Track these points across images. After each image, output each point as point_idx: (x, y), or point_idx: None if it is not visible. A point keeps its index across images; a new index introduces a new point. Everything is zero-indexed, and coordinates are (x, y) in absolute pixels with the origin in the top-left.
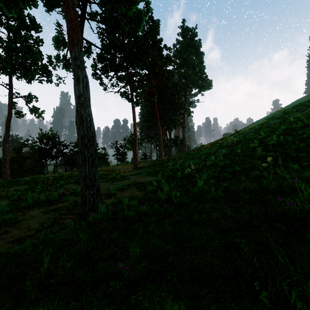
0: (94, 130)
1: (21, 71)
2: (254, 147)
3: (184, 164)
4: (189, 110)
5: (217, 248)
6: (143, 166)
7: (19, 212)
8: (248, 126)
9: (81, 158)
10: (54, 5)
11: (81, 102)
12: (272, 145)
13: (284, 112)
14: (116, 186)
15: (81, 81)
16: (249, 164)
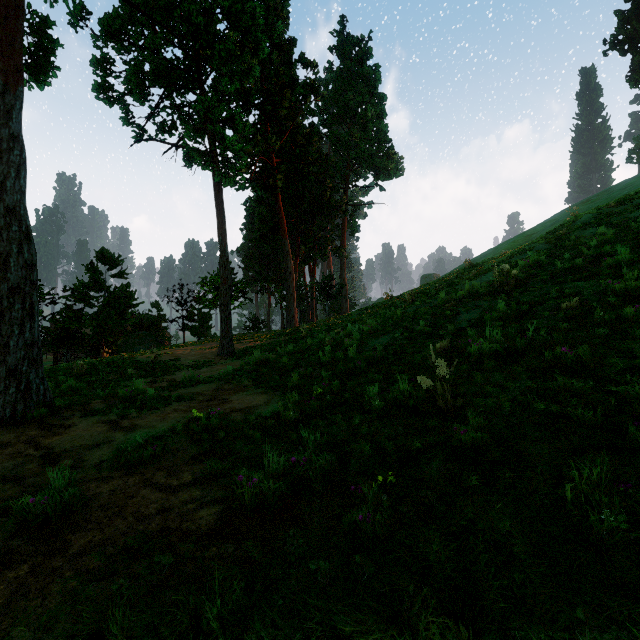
0: None
1: None
2: (626, 290)
3: (365, 348)
4: (354, 222)
5: None
6: (245, 350)
7: None
8: (476, 259)
9: None
10: None
11: None
12: None
13: (600, 212)
14: (121, 441)
15: None
16: None
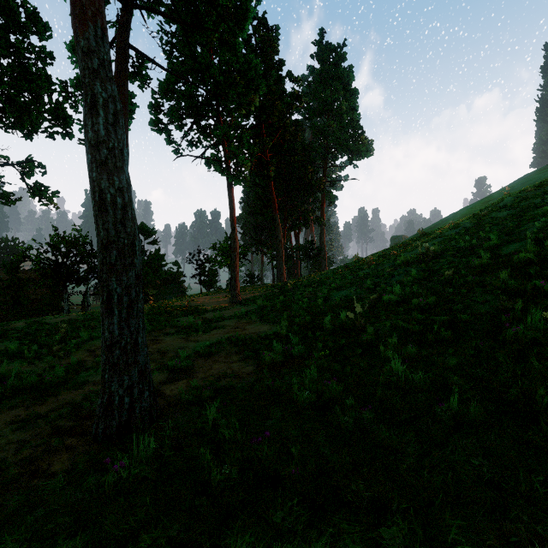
0: (136, 229)
1: (7, 112)
2: (481, 265)
3: (331, 298)
4: (332, 194)
5: None
6: (248, 299)
7: None
8: (437, 223)
9: (101, 296)
10: None
11: (99, 160)
12: (527, 261)
13: (518, 196)
14: (194, 346)
15: (102, 107)
16: (485, 306)
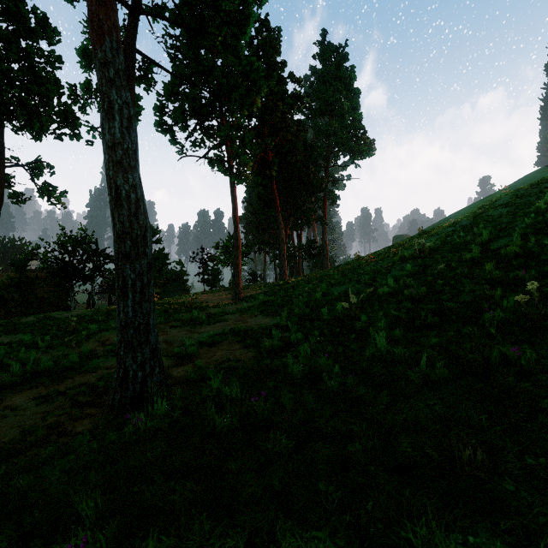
0: (147, 222)
1: (19, 115)
2: (472, 259)
3: (330, 293)
4: (334, 194)
5: None
6: (250, 296)
7: None
8: (439, 222)
9: (116, 282)
10: None
11: (116, 160)
12: (513, 254)
13: (515, 194)
14: (199, 337)
15: (117, 112)
16: (471, 295)
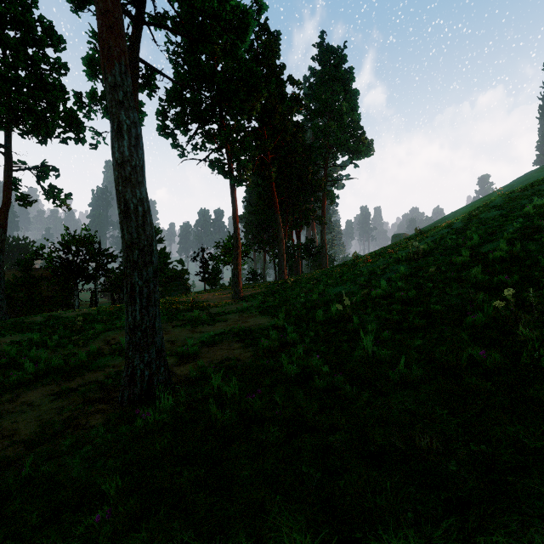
0: (153, 232)
1: (26, 121)
2: (462, 263)
3: (326, 294)
4: (333, 194)
5: None
6: (250, 295)
7: (5, 393)
8: (437, 221)
9: (125, 288)
10: None
11: (125, 176)
12: (500, 259)
13: (509, 196)
14: (200, 336)
15: (126, 132)
16: (458, 298)
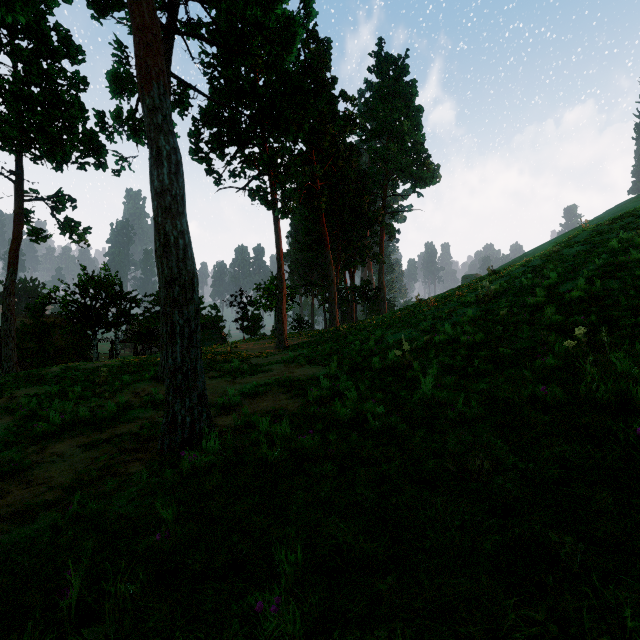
0: (194, 267)
1: (41, 144)
2: (536, 304)
3: (384, 341)
4: (392, 228)
5: (493, 553)
6: (296, 345)
7: (31, 445)
8: (515, 260)
9: (165, 328)
10: (110, 5)
11: (164, 206)
12: (578, 299)
13: (594, 230)
14: (241, 388)
15: (166, 159)
16: (529, 342)
